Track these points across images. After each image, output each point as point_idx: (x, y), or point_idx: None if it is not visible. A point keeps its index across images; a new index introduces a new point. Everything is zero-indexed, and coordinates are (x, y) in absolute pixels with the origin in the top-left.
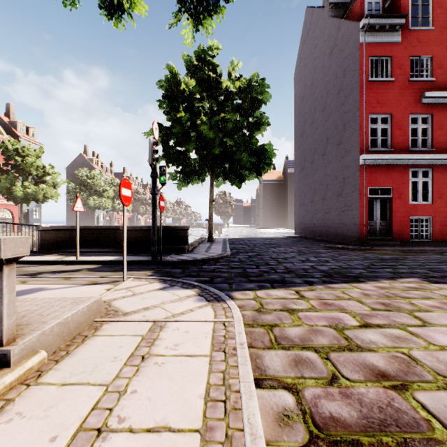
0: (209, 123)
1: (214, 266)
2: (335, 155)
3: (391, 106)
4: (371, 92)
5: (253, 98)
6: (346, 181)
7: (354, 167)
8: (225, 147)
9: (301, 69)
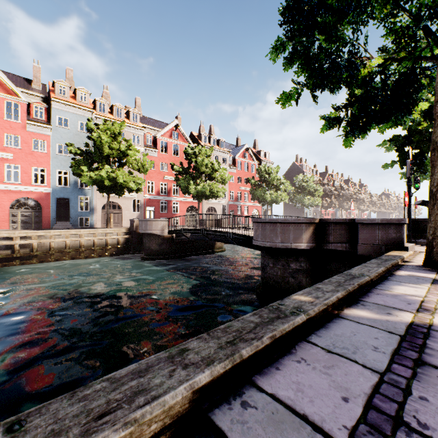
0: None
1: None
2: None
3: None
4: None
5: None
6: None
7: None
8: None
9: None
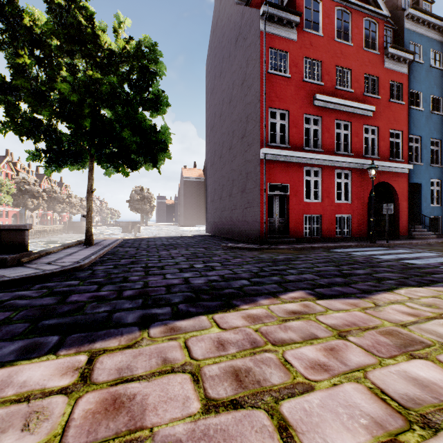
0: (72, 82)
1: (18, 292)
2: (240, 149)
3: (288, 103)
4: (270, 85)
5: (144, 67)
6: (249, 177)
7: (255, 162)
8: (101, 119)
9: (211, 59)
